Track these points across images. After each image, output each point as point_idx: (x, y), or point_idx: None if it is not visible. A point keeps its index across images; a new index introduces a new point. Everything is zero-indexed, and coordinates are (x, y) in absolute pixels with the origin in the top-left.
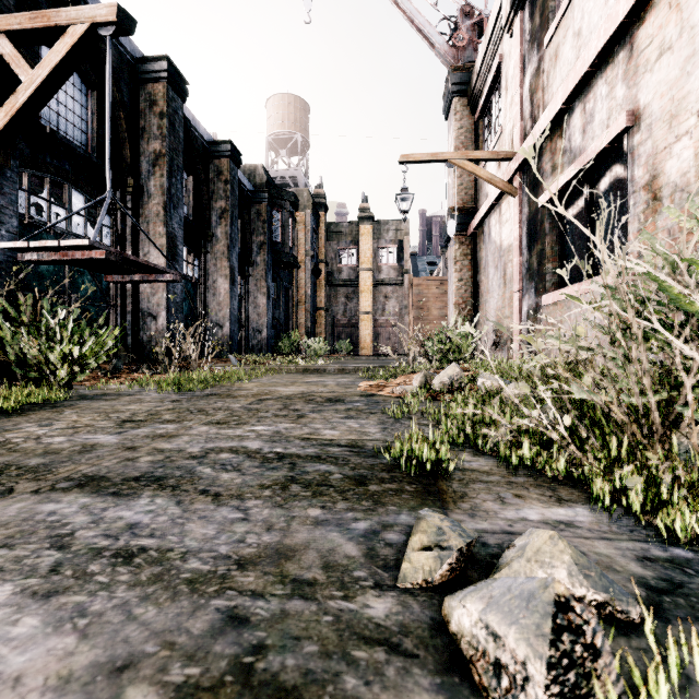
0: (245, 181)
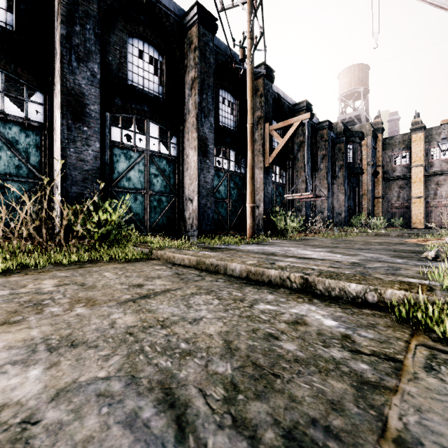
0: (331, 134)
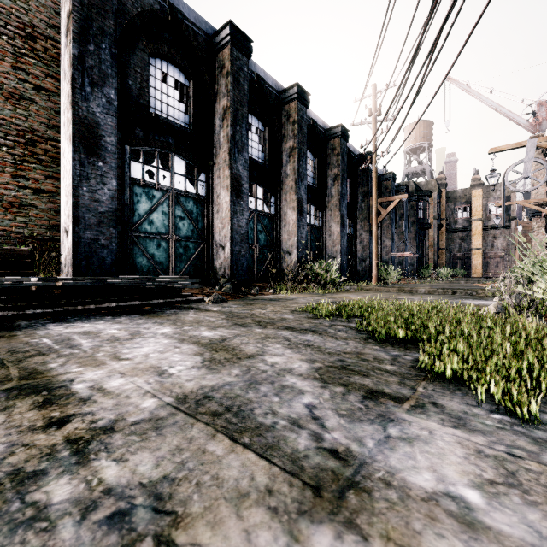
0: None
